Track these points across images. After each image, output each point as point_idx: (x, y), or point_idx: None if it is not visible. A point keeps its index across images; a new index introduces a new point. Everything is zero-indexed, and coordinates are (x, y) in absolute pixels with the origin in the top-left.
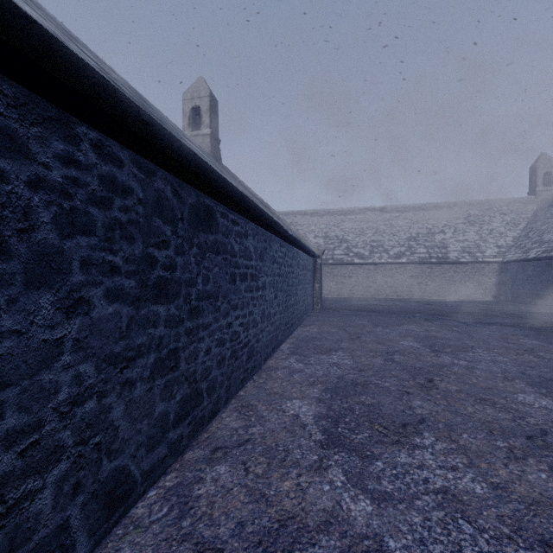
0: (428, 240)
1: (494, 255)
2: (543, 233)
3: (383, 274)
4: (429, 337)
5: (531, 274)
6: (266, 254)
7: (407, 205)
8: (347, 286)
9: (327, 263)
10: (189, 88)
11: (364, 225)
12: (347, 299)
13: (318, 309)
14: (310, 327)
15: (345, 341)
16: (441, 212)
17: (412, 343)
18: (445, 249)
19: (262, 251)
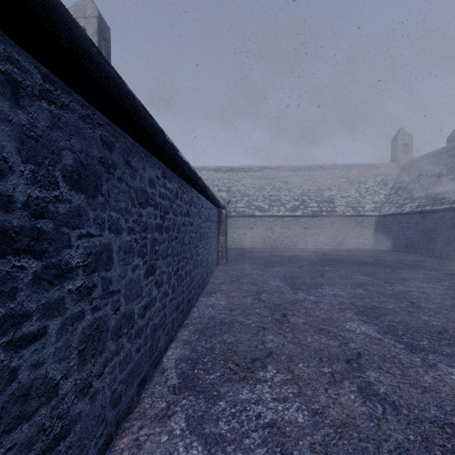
0: (318, 196)
1: (372, 209)
2: (411, 191)
3: (281, 226)
4: (371, 309)
5: (406, 226)
6: (112, 179)
7: (298, 165)
8: (249, 237)
9: (230, 216)
10: (72, 6)
11: (262, 181)
12: (250, 250)
13: (223, 264)
14: (215, 297)
15: (269, 329)
16: (326, 172)
17: (363, 326)
18: (333, 204)
19: (88, 166)
